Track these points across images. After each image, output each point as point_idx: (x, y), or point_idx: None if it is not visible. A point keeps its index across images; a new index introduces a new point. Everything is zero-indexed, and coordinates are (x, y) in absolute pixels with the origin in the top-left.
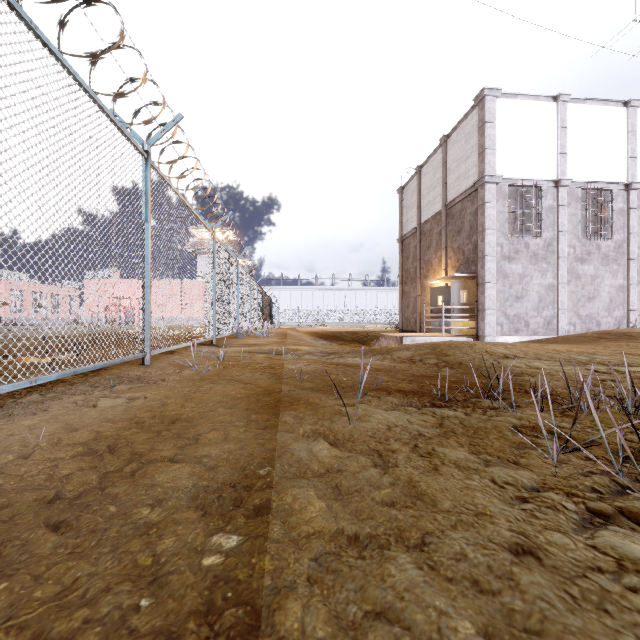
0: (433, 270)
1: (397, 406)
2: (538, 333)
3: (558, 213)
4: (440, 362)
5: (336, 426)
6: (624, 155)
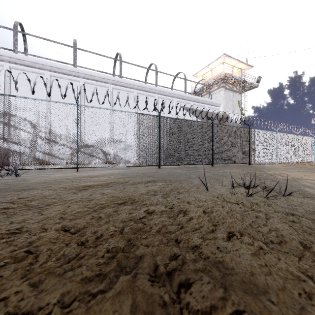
0: None
1: None
2: None
3: None
4: None
5: None
6: None
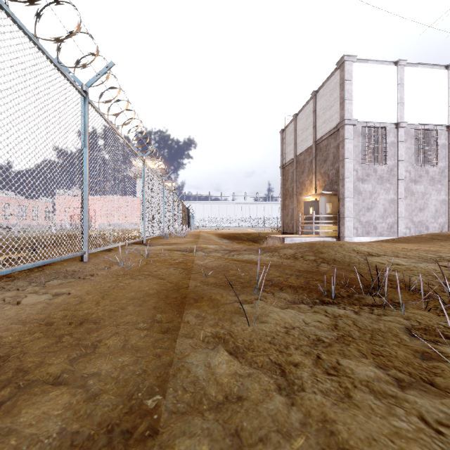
0: (306, 189)
1: (290, 303)
2: (383, 235)
3: (398, 147)
4: (318, 259)
5: (236, 329)
6: (446, 105)
